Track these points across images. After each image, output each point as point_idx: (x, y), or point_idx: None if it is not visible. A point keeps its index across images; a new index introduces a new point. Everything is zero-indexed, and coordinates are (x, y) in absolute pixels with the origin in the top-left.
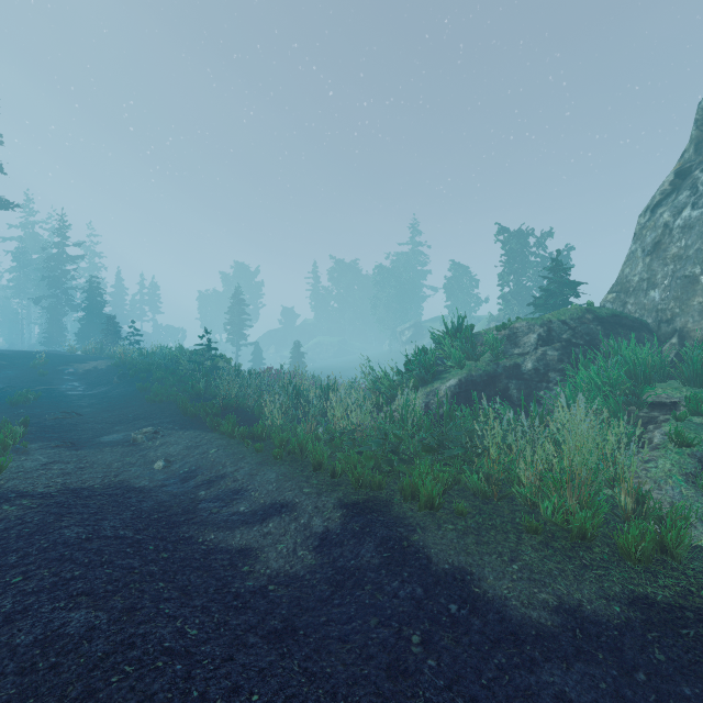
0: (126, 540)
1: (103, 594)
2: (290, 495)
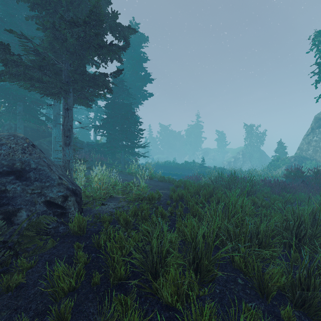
0: None
1: None
2: None
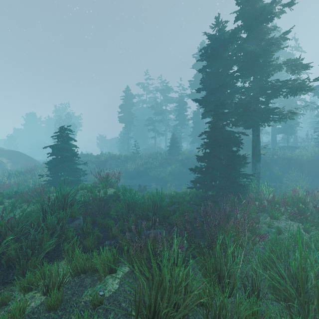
0: None
1: None
2: None
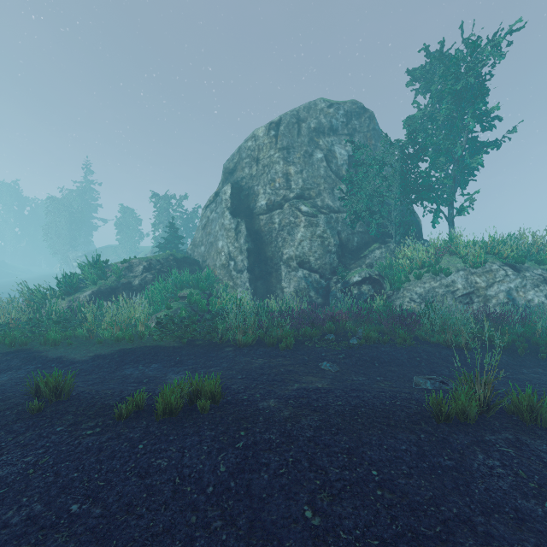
0: None
1: None
2: None
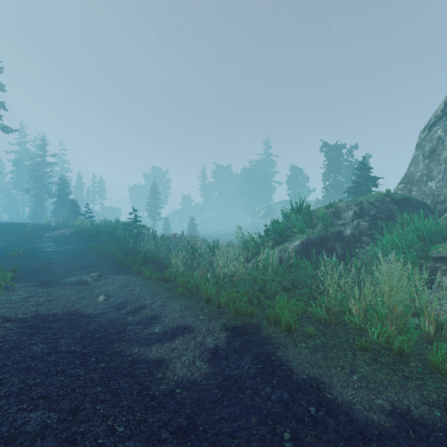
0: (76, 354)
1: (56, 398)
2: (190, 321)
